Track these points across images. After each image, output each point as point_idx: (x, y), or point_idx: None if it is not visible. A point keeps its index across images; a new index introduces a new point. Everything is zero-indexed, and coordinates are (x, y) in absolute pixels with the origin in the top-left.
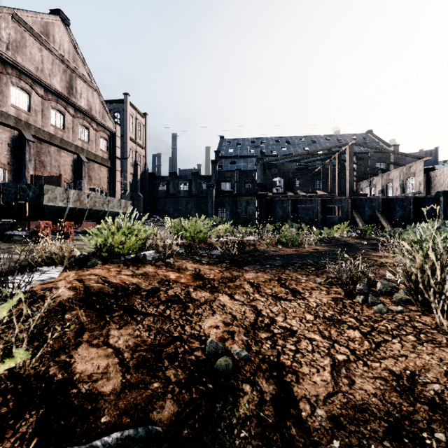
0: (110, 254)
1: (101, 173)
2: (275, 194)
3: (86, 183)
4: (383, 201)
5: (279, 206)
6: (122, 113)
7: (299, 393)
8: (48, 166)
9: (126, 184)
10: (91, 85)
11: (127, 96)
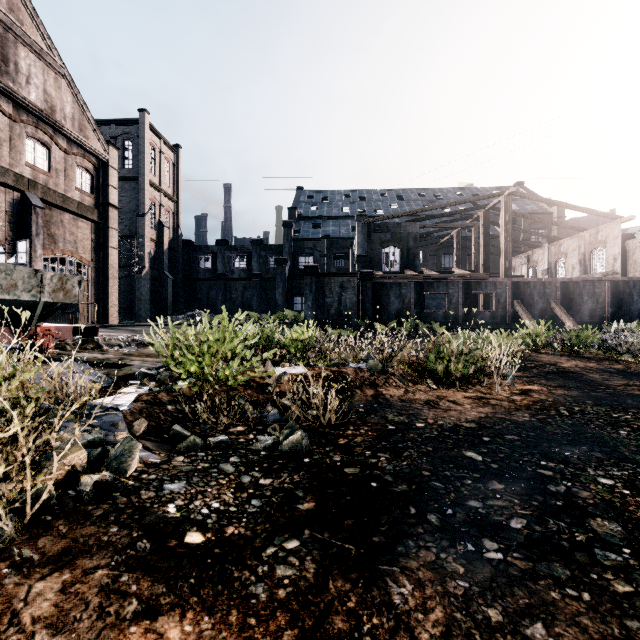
0: None
1: (79, 231)
2: (388, 274)
3: (40, 246)
4: (563, 286)
5: (394, 294)
6: (137, 142)
7: None
8: None
9: (143, 257)
10: (52, 64)
11: (144, 114)
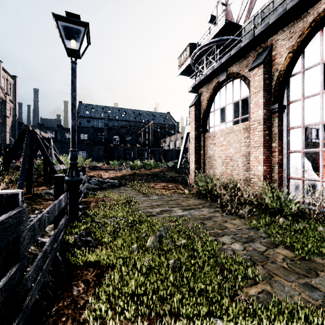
0: None
1: None
2: (114, 145)
3: None
4: (164, 151)
5: (116, 152)
6: None
7: (103, 177)
8: None
9: None
10: None
11: None
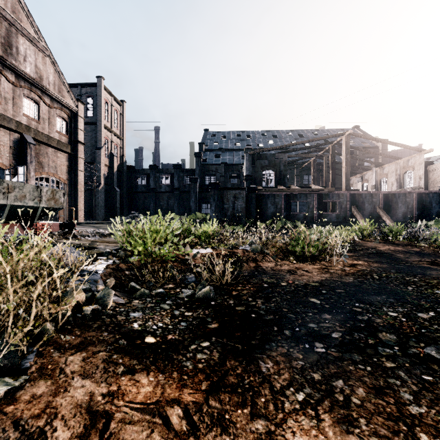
0: None
1: (58, 159)
2: (266, 188)
3: (33, 170)
4: (385, 197)
5: (271, 202)
6: (96, 98)
7: None
8: None
9: (99, 177)
10: (41, 47)
11: (100, 80)
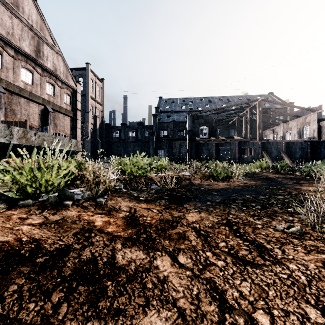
0: (25, 194)
1: (65, 121)
2: (202, 139)
3: (52, 128)
4: (286, 144)
5: (205, 148)
6: (85, 78)
7: None
8: (18, 114)
9: (88, 132)
10: (56, 50)
11: (88, 65)
